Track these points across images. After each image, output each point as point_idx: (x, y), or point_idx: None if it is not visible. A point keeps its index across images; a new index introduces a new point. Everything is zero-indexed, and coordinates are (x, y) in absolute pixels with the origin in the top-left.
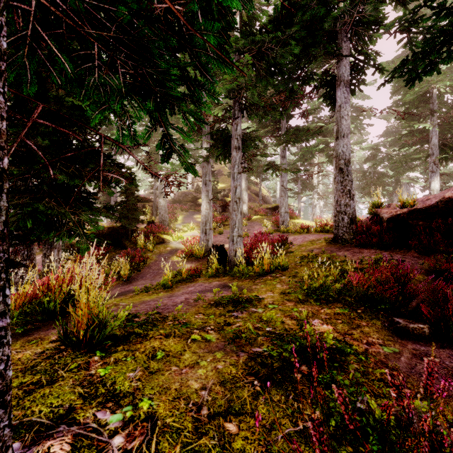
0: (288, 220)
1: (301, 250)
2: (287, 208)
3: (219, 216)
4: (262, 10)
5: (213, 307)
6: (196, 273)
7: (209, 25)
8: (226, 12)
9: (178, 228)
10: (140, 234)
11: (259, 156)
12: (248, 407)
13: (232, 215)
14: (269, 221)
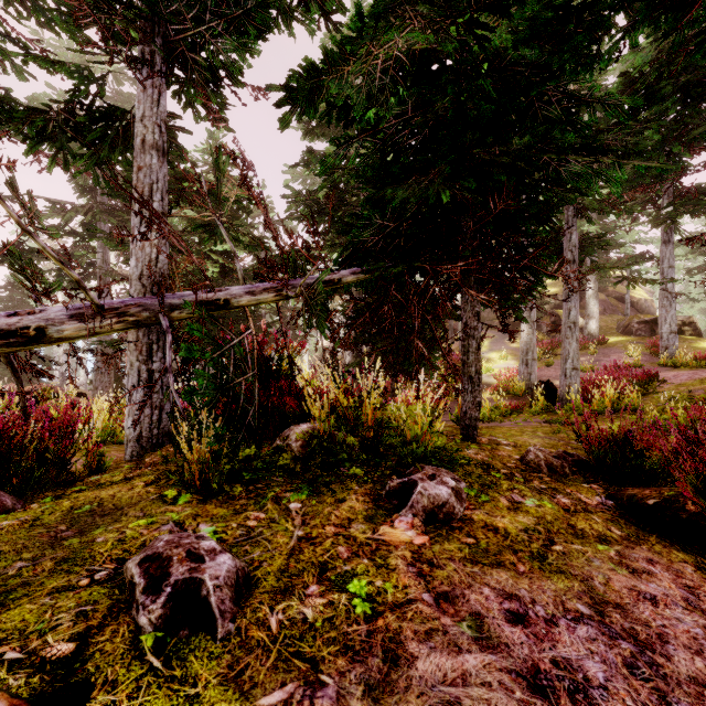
0: (676, 345)
1: (677, 391)
2: (673, 325)
3: (547, 339)
4: (606, 89)
5: (540, 424)
6: (517, 409)
7: (540, 265)
8: (551, 207)
9: (484, 358)
10: (439, 365)
11: (624, 233)
12: (562, 449)
13: (564, 343)
14: (641, 346)
